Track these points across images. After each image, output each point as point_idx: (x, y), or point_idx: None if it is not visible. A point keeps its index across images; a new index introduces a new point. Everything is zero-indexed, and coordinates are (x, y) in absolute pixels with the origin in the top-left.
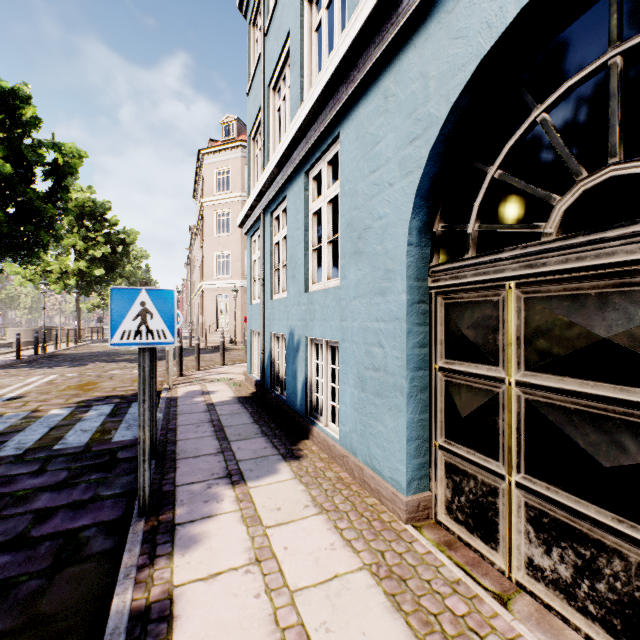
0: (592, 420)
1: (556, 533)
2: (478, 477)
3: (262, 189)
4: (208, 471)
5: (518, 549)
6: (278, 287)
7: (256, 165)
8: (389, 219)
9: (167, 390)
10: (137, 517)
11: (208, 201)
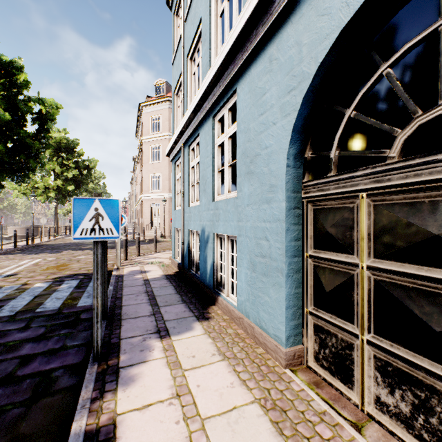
0: (426, 296)
1: (398, 379)
2: (338, 335)
3: (182, 129)
4: (144, 328)
5: (369, 389)
6: (194, 198)
7: (178, 113)
8: (273, 148)
9: (116, 270)
10: (92, 362)
11: (146, 139)
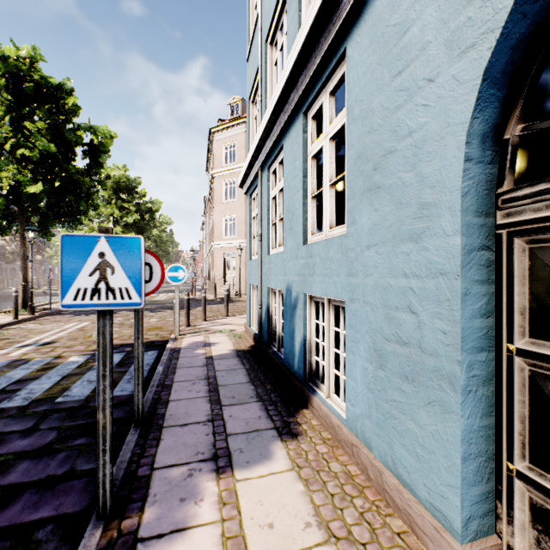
0: None
1: None
2: None
3: (259, 143)
4: (193, 448)
5: None
6: (275, 242)
7: (255, 127)
8: (427, 130)
9: (173, 340)
10: (96, 521)
11: (217, 172)
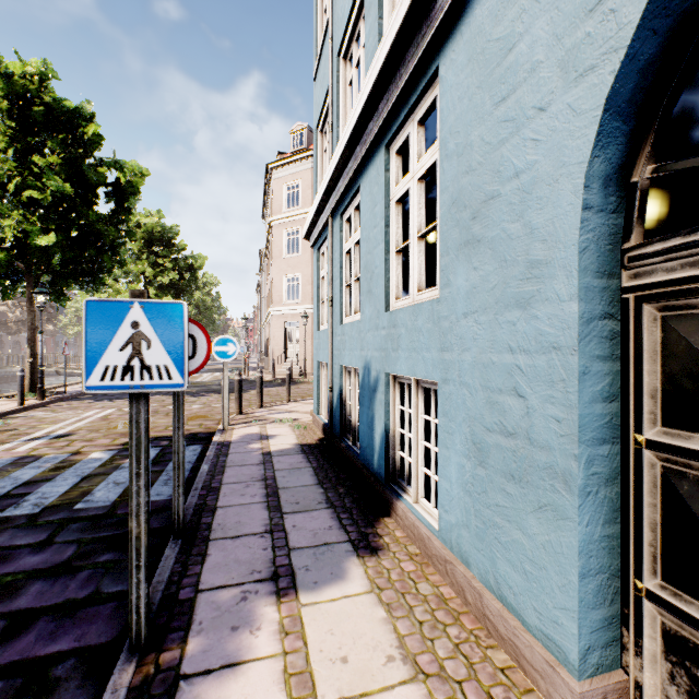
0: None
1: None
2: None
3: (330, 183)
4: (247, 565)
5: None
6: (350, 308)
7: (324, 162)
8: (537, 171)
9: (221, 432)
10: (128, 654)
11: (276, 219)
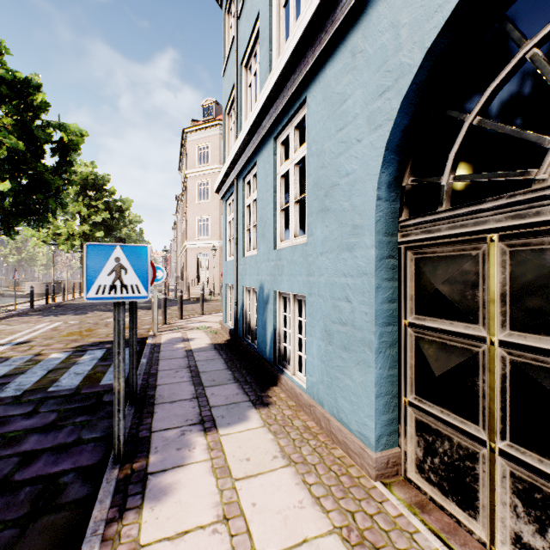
0: None
1: None
2: (453, 439)
3: (235, 157)
4: (183, 417)
5: (502, 522)
6: (250, 245)
7: (230, 137)
8: (357, 175)
9: (152, 337)
10: (112, 465)
11: (191, 173)
